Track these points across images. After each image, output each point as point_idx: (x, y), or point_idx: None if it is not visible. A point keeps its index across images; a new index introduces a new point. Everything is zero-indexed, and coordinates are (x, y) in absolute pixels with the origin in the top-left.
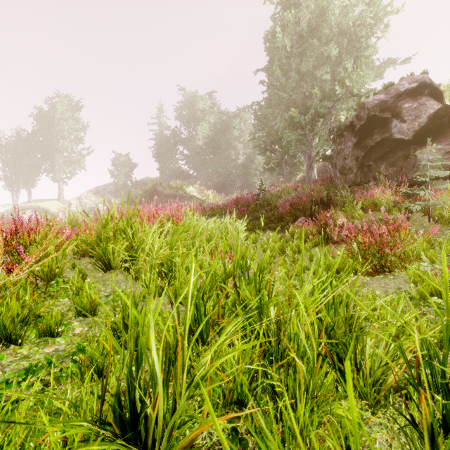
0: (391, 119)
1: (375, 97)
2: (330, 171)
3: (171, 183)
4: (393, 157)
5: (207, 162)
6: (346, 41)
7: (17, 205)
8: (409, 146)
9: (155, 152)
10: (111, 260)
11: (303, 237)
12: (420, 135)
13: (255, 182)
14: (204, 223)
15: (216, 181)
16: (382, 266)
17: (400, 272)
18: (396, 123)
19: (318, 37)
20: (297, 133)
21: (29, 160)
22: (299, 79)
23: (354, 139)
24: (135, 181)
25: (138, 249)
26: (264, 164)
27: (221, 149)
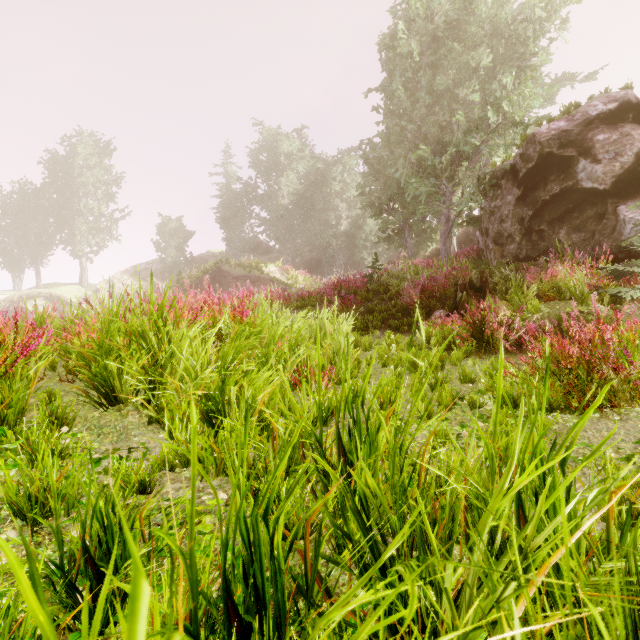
0: (576, 159)
1: (551, 125)
2: (477, 240)
3: (243, 259)
4: (579, 217)
5: (295, 229)
6: (503, 44)
7: (19, 292)
8: (606, 200)
9: (220, 216)
10: (117, 388)
11: (502, 360)
12: (622, 182)
13: (365, 258)
14: (288, 320)
15: (308, 257)
16: None
17: (630, 408)
18: (585, 164)
19: (461, 39)
20: (428, 183)
21: (38, 227)
22: (432, 101)
23: (517, 191)
24: (190, 256)
25: (164, 368)
26: (377, 232)
27: (316, 210)
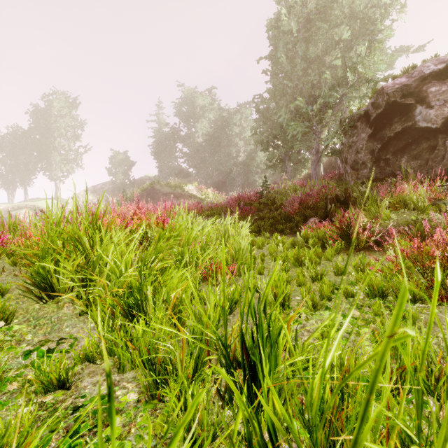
0: (414, 106)
1: (395, 81)
2: (338, 167)
3: (170, 181)
4: (416, 148)
5: (207, 159)
6: (358, 23)
7: (12, 204)
8: (437, 136)
9: (154, 150)
10: (54, 284)
11: (439, 282)
12: None
13: (256, 180)
14: (200, 226)
15: (216, 180)
16: None
17: None
18: (422, 109)
19: (327, 21)
20: (303, 125)
21: (26, 158)
22: (306, 66)
23: (369, 130)
24: (133, 179)
25: (94, 267)
26: (265, 161)
27: (222, 146)
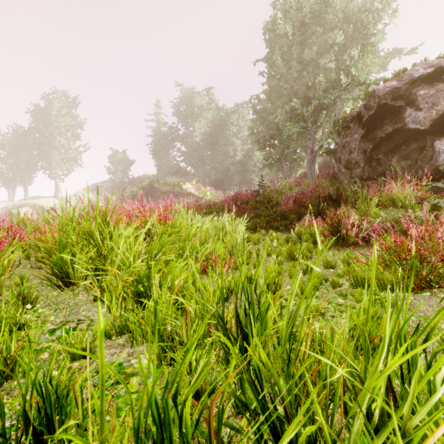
0: (404, 108)
1: (386, 84)
2: (333, 166)
3: (168, 179)
4: (406, 149)
5: (205, 158)
6: (352, 27)
7: (13, 202)
8: (425, 137)
9: (152, 149)
10: (70, 274)
11: (375, 259)
12: (437, 124)
13: (253, 179)
14: (199, 223)
15: (213, 178)
16: (430, 280)
17: None
18: (411, 112)
19: (322, 24)
20: (298, 126)
21: (26, 157)
22: (301, 68)
23: (362, 131)
24: (132, 178)
25: (106, 259)
26: (262, 160)
27: (219, 145)
